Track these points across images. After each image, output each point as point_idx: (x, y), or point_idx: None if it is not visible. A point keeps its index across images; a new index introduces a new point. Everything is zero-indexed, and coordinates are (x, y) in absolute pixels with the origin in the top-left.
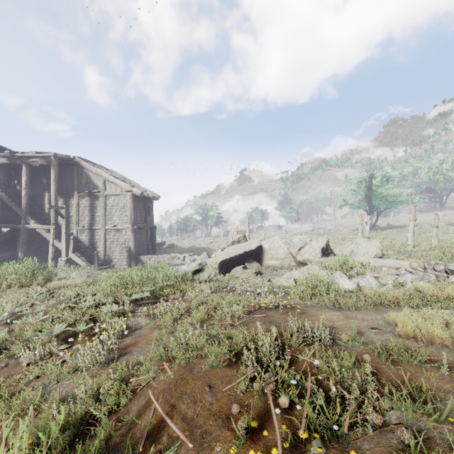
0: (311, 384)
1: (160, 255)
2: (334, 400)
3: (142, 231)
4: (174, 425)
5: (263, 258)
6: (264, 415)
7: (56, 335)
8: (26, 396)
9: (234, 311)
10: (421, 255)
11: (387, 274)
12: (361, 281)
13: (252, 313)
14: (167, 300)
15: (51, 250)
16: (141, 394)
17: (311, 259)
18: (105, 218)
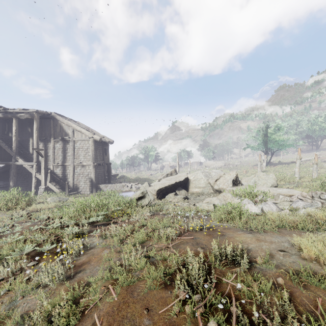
0: (235, 309)
1: (114, 184)
2: (256, 325)
3: (100, 166)
4: None
5: (189, 187)
6: None
7: (27, 253)
8: None
9: (168, 233)
10: (306, 185)
11: (283, 201)
12: (264, 207)
13: (182, 236)
14: (117, 222)
15: (34, 180)
16: (89, 314)
17: (225, 188)
18: (73, 157)
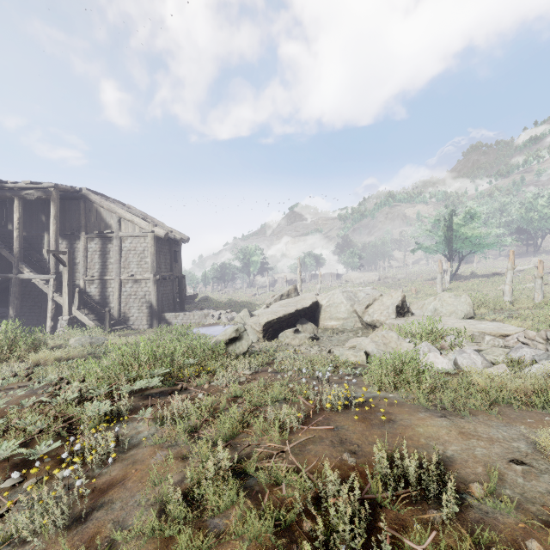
0: None
1: (190, 311)
2: None
3: (167, 282)
4: None
5: (320, 318)
6: None
7: (6, 457)
8: None
9: (283, 416)
10: (526, 314)
11: (493, 346)
12: (460, 358)
13: (311, 423)
14: (188, 388)
15: (50, 306)
16: None
17: (383, 321)
18: (120, 266)
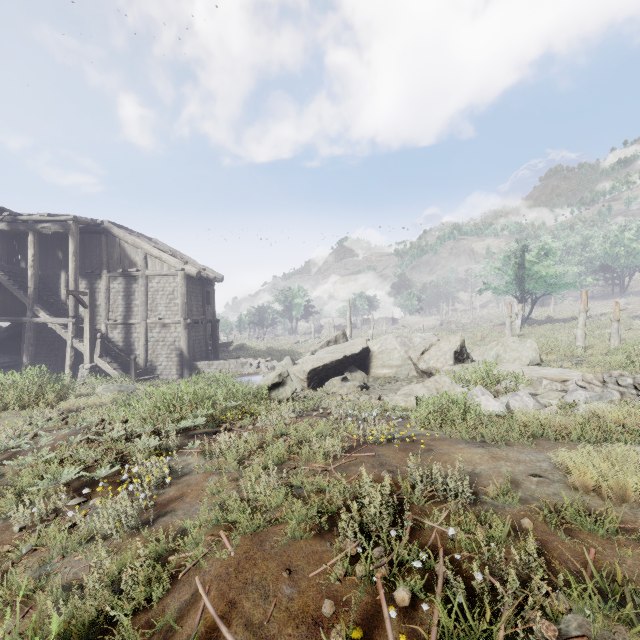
0: (443, 569)
1: (225, 360)
2: (479, 594)
3: (199, 327)
4: (231, 638)
5: (371, 365)
6: (372, 617)
7: (66, 483)
8: (14, 580)
9: (328, 446)
10: (596, 361)
11: (549, 390)
12: (512, 401)
13: (354, 451)
14: (232, 429)
15: (69, 353)
16: (185, 580)
17: (439, 368)
18: (146, 309)
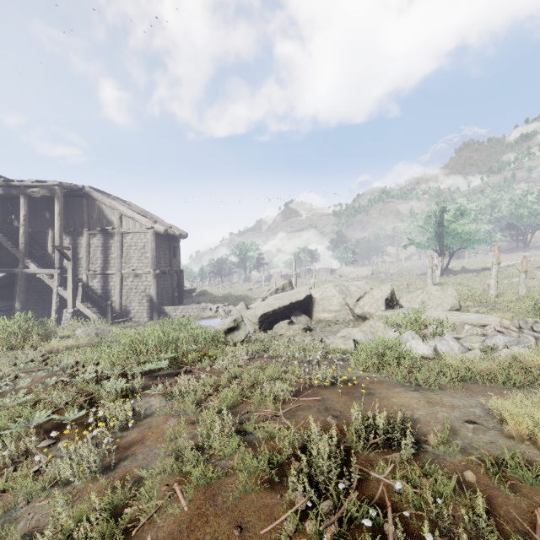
0: (393, 529)
1: (188, 305)
2: None
3: (166, 276)
4: None
5: (313, 310)
6: None
7: (39, 424)
8: None
9: (277, 390)
10: (508, 307)
11: (471, 335)
12: (439, 345)
13: (301, 395)
14: (191, 370)
15: (55, 299)
16: (139, 535)
17: (373, 313)
18: (121, 261)
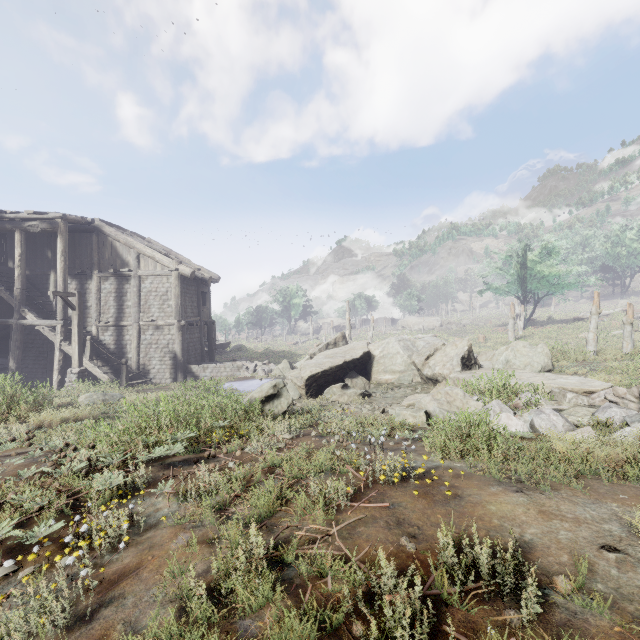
0: None
1: (220, 363)
2: None
3: (193, 329)
4: None
5: (372, 371)
6: None
7: None
8: None
9: (329, 490)
10: (613, 367)
11: (576, 406)
12: (537, 420)
13: (362, 500)
14: (216, 455)
15: (57, 356)
16: None
17: (446, 375)
18: (138, 310)
